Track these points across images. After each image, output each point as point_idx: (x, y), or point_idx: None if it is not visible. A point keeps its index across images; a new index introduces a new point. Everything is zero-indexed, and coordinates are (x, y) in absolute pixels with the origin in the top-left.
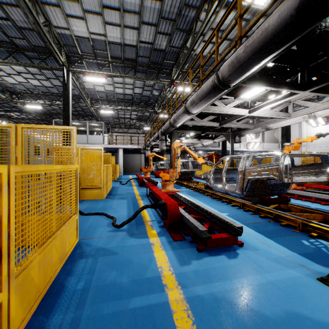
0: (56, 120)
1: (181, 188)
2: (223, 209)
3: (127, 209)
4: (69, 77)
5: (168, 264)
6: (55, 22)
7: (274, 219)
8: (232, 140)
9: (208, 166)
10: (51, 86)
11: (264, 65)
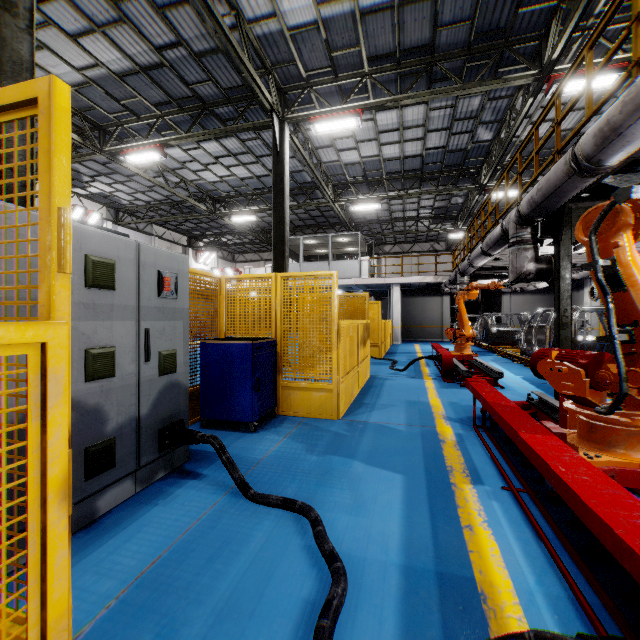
0: None
1: None
2: None
3: (402, 496)
4: (284, 136)
5: None
6: (248, 9)
7: None
8: None
9: None
10: (265, 174)
11: None
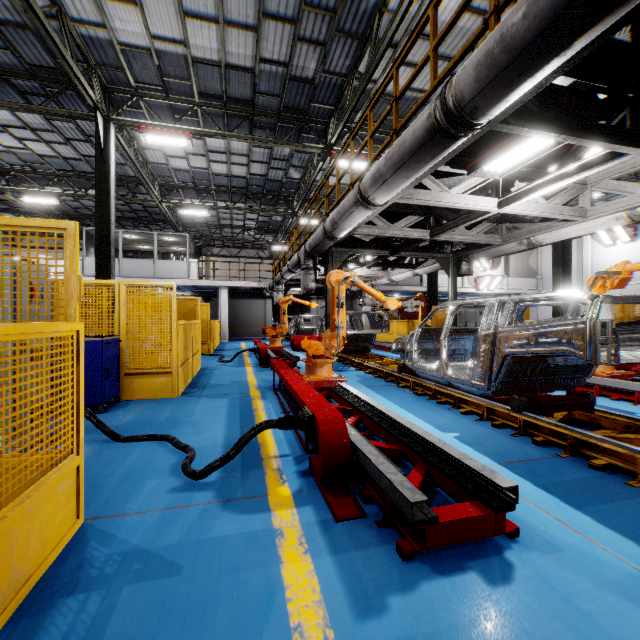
0: (90, 229)
1: (347, 370)
2: (446, 422)
3: (225, 424)
4: (110, 135)
5: (321, 614)
6: (73, 10)
7: (571, 449)
8: (454, 270)
9: (401, 324)
10: (75, 157)
11: (569, 64)
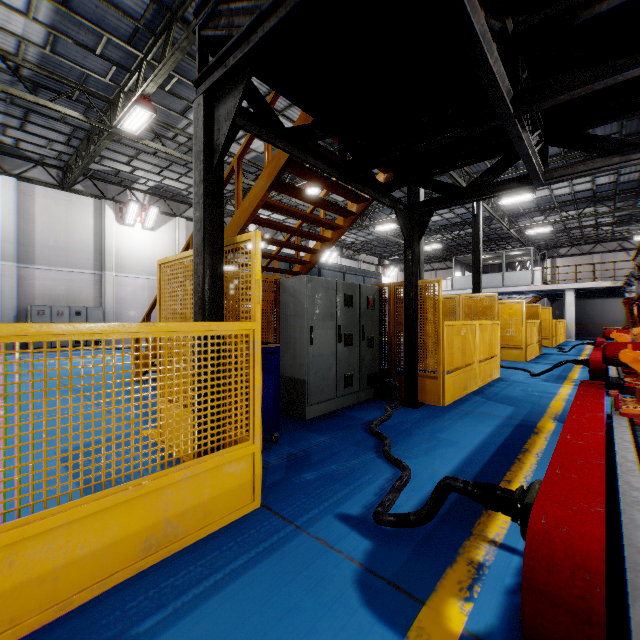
0: (457, 257)
1: None
2: None
3: (552, 371)
4: (480, 209)
5: (567, 392)
6: None
7: None
8: None
9: None
10: (453, 217)
11: None
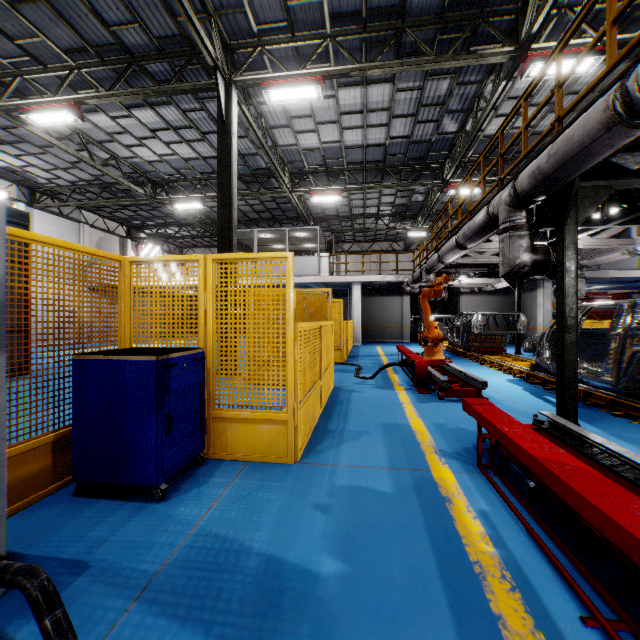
0: None
1: (592, 415)
2: None
3: None
4: (231, 101)
5: None
6: None
7: None
8: None
9: None
10: (213, 155)
11: None
